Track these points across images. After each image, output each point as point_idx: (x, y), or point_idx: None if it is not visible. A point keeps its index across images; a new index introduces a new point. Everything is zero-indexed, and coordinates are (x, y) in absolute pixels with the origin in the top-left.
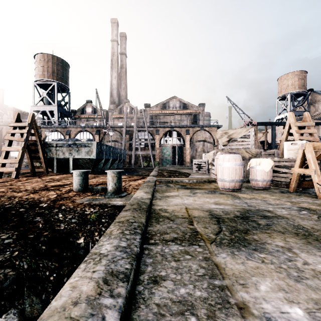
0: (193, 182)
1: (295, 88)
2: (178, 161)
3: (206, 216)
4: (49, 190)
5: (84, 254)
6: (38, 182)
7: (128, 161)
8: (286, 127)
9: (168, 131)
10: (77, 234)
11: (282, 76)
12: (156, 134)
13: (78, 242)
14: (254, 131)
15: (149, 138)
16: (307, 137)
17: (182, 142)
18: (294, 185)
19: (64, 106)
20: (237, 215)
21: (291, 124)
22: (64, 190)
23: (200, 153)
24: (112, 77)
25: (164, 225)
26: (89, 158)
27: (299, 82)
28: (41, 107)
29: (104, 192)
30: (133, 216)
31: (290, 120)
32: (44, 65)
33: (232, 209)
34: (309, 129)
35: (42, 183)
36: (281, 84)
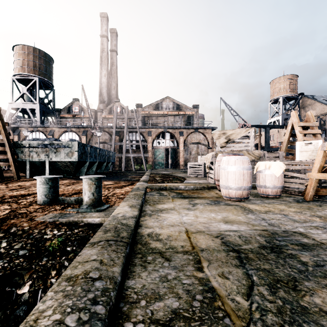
0: (190, 189)
1: (287, 91)
2: (172, 164)
3: (219, 248)
4: (2, 203)
5: (24, 315)
6: (0, 190)
7: (118, 164)
8: (288, 127)
9: (161, 132)
10: (21, 277)
11: (274, 80)
12: (148, 136)
13: (19, 293)
14: (254, 132)
15: (141, 139)
16: (312, 138)
17: (175, 144)
18: (311, 193)
19: (48, 104)
20: (262, 244)
21: (294, 124)
22: (24, 203)
23: (194, 155)
24: (101, 75)
25: (155, 272)
26: (69, 160)
27: (291, 85)
28: (21, 104)
29: (79, 204)
30: (100, 260)
31: (293, 120)
32: (24, 58)
33: (252, 232)
34: (312, 129)
35: (3, 192)
36: (273, 87)
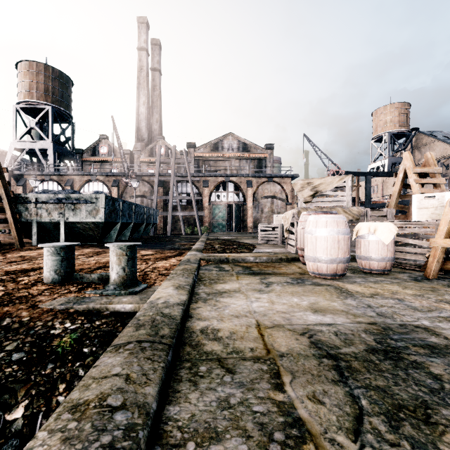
0: (263, 261)
1: (395, 125)
2: (236, 226)
3: (307, 353)
4: None
5: None
6: None
7: (162, 226)
8: (399, 175)
9: (221, 182)
10: (13, 394)
11: (377, 110)
12: (203, 187)
13: (8, 419)
14: (351, 181)
15: (194, 192)
16: (432, 190)
17: (241, 199)
18: (434, 268)
19: (65, 143)
20: (371, 345)
21: (407, 170)
22: (25, 282)
23: (267, 214)
24: (139, 103)
25: (210, 393)
26: (93, 221)
27: (401, 117)
28: (28, 143)
29: (103, 283)
30: (126, 376)
31: (406, 164)
32: (32, 80)
33: (354, 327)
34: (433, 177)
35: None
36: (376, 119)
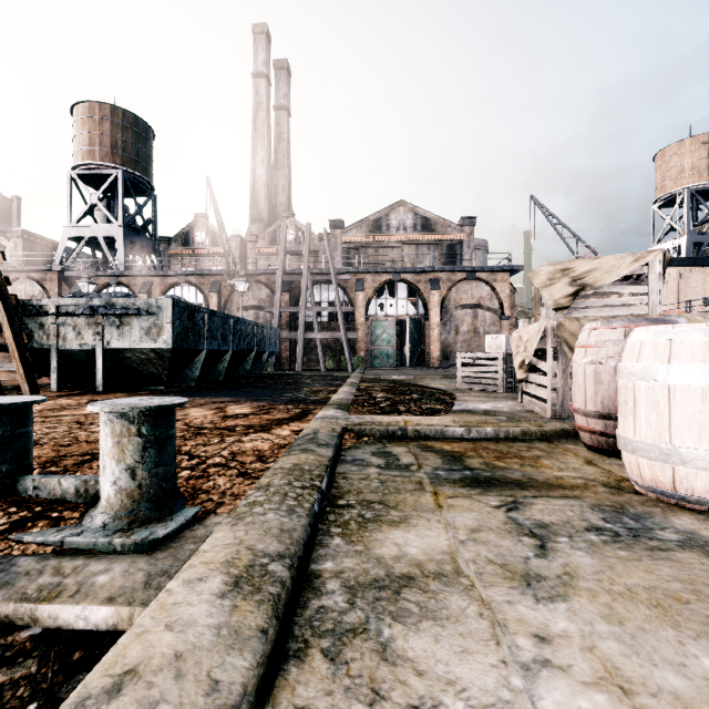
0: (485, 437)
1: (702, 175)
2: (412, 356)
3: None
4: None
5: None
6: None
7: (289, 356)
8: None
9: (386, 281)
10: None
11: (666, 149)
12: (356, 290)
13: None
14: (660, 262)
15: (340, 299)
16: None
17: (421, 310)
18: None
19: (144, 228)
20: None
21: None
22: None
23: (466, 336)
24: (255, 162)
25: None
26: (153, 347)
27: None
28: (87, 229)
29: (86, 505)
30: None
31: None
32: (94, 131)
33: None
34: None
35: None
36: (663, 167)
